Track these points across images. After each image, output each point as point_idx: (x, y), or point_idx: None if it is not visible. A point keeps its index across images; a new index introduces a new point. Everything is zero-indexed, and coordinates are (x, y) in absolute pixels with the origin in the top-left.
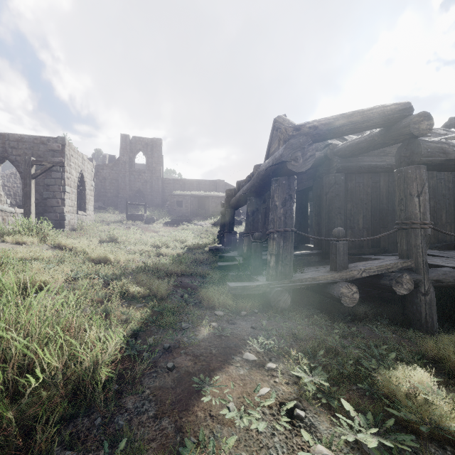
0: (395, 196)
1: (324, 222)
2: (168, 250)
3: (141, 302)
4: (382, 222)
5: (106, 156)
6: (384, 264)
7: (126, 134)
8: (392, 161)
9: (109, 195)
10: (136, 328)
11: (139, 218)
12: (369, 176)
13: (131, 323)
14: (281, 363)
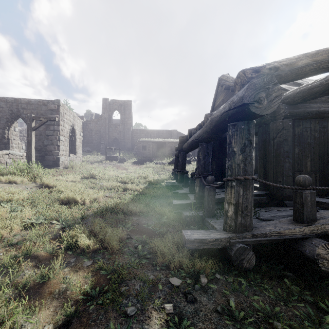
0: None
1: (272, 165)
2: (132, 185)
3: (89, 259)
4: None
5: (93, 114)
6: None
7: (106, 98)
8: None
9: (95, 142)
10: (69, 313)
11: (114, 159)
12: (316, 121)
13: (68, 297)
14: None
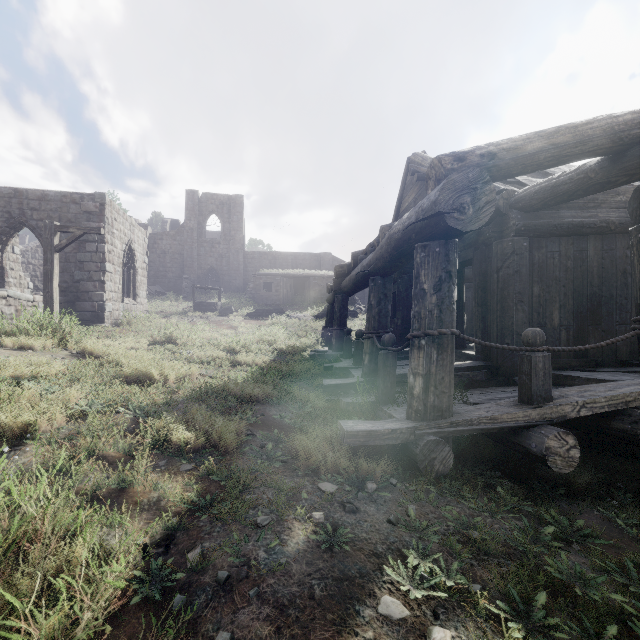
0: (633, 273)
1: (495, 315)
2: (248, 356)
3: (189, 461)
4: (591, 316)
5: (166, 220)
6: (621, 394)
7: (193, 190)
8: (608, 216)
9: (171, 276)
10: (170, 524)
11: (211, 308)
12: (569, 241)
13: (165, 508)
14: (459, 625)
